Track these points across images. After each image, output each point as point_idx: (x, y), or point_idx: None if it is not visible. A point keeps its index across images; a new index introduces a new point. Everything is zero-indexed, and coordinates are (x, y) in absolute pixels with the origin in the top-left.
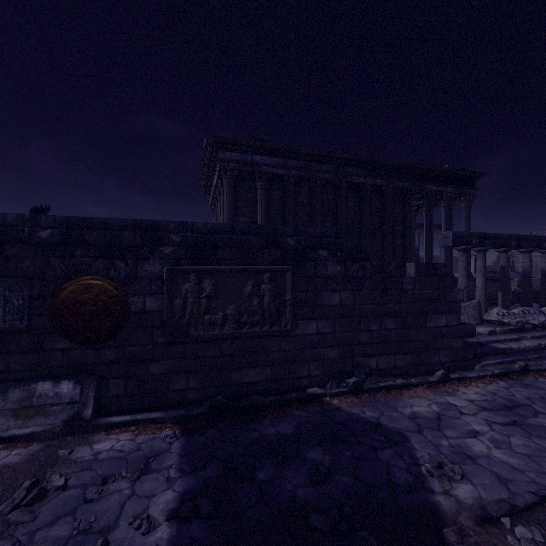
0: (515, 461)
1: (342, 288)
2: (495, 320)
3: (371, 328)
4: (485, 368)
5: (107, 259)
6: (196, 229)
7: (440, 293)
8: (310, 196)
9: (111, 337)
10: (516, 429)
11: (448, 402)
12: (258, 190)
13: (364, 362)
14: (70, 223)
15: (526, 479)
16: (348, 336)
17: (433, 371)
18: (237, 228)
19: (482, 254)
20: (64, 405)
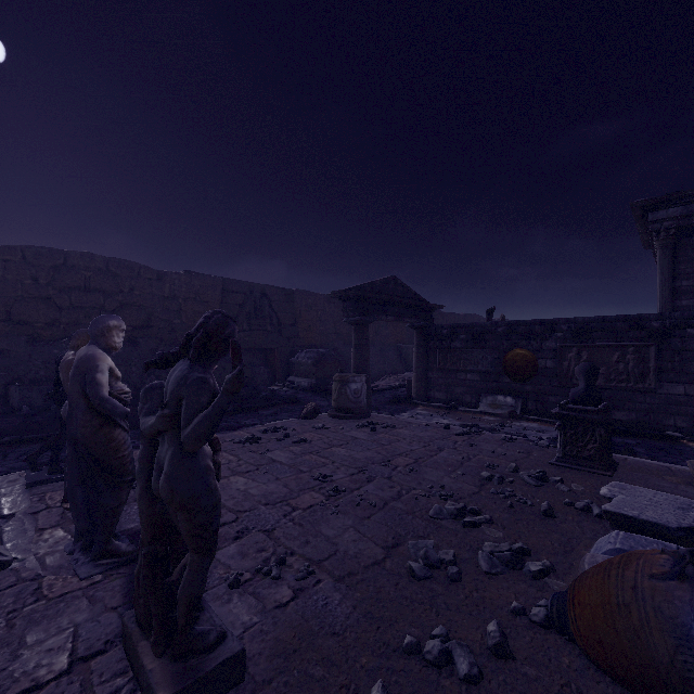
0: None
1: None
2: None
3: None
4: None
5: (527, 340)
6: (577, 321)
7: None
8: None
9: (529, 379)
10: None
11: None
12: None
13: None
14: (510, 324)
15: None
16: None
17: None
18: (607, 318)
19: None
20: (508, 406)
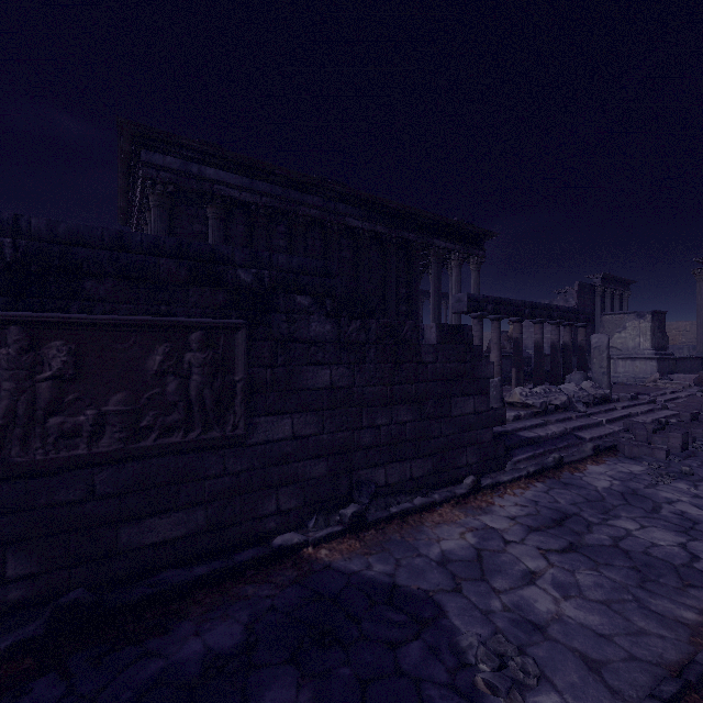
0: (596, 618)
1: (334, 360)
2: (518, 402)
3: (378, 422)
4: (518, 466)
5: None
6: (26, 230)
7: (467, 368)
8: (289, 238)
9: None
10: (578, 557)
11: (485, 525)
12: (210, 220)
13: (368, 476)
14: None
15: (621, 653)
16: (343, 438)
17: (459, 478)
18: (131, 239)
19: (497, 323)
20: None
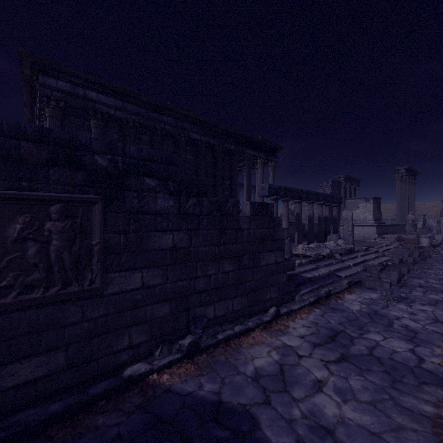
0: (368, 418)
1: (175, 228)
2: (301, 254)
3: (209, 272)
4: (303, 298)
5: None
6: None
7: (271, 232)
8: (150, 144)
9: None
10: (348, 366)
11: (284, 344)
12: (93, 129)
13: (201, 312)
14: None
15: None
16: (183, 285)
17: (265, 308)
18: None
19: (286, 203)
20: None
